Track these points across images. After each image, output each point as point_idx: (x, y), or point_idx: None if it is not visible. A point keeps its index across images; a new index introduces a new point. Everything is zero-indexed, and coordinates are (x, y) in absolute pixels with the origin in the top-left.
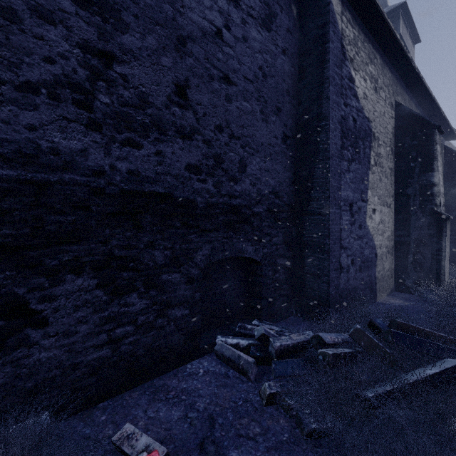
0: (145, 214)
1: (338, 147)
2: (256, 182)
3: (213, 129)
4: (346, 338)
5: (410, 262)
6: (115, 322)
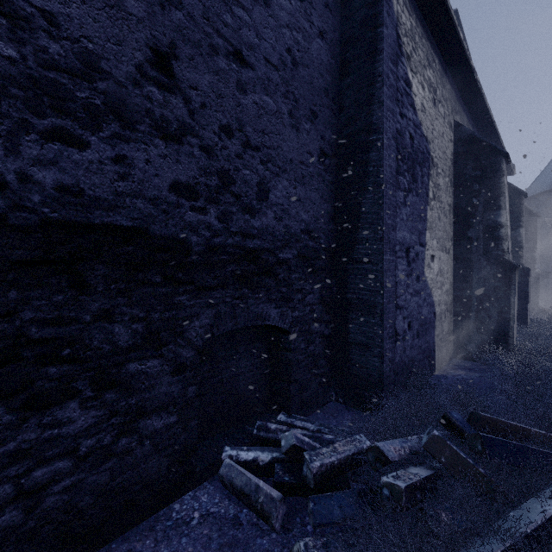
0: (95, 263)
1: (393, 171)
2: (283, 216)
3: (217, 130)
4: (414, 444)
5: (472, 322)
6: (30, 458)
